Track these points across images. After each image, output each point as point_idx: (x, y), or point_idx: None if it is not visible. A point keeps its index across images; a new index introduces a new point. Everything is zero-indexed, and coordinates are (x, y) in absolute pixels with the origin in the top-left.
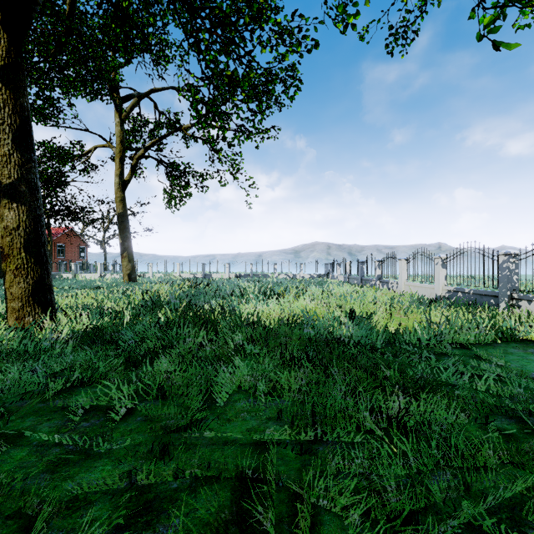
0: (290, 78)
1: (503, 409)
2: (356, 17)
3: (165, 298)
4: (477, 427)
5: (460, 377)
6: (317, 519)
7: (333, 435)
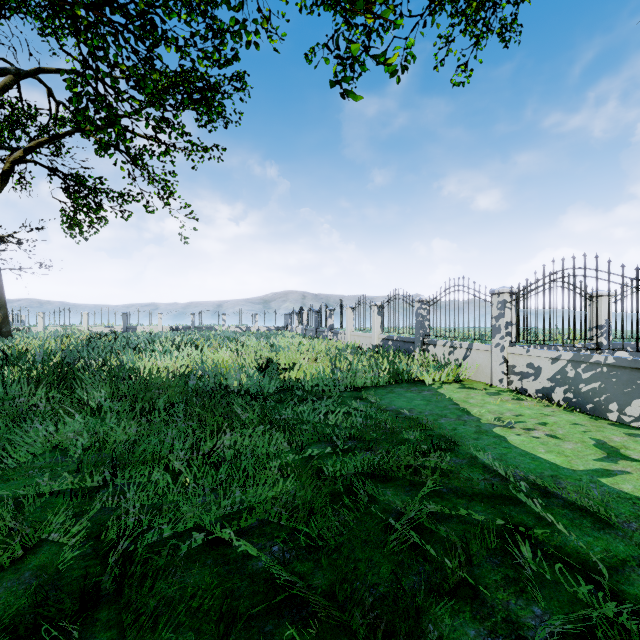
0: (235, 89)
1: (329, 436)
2: (256, 35)
3: (25, 354)
4: (293, 453)
5: (324, 415)
6: (33, 551)
7: (125, 476)
